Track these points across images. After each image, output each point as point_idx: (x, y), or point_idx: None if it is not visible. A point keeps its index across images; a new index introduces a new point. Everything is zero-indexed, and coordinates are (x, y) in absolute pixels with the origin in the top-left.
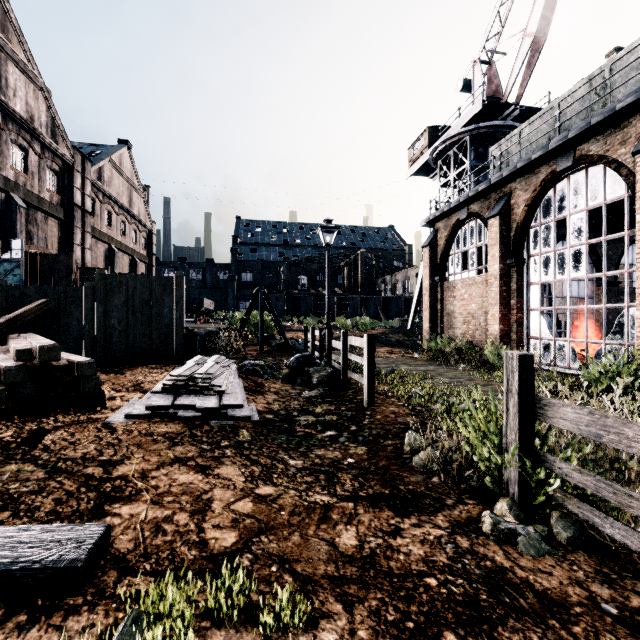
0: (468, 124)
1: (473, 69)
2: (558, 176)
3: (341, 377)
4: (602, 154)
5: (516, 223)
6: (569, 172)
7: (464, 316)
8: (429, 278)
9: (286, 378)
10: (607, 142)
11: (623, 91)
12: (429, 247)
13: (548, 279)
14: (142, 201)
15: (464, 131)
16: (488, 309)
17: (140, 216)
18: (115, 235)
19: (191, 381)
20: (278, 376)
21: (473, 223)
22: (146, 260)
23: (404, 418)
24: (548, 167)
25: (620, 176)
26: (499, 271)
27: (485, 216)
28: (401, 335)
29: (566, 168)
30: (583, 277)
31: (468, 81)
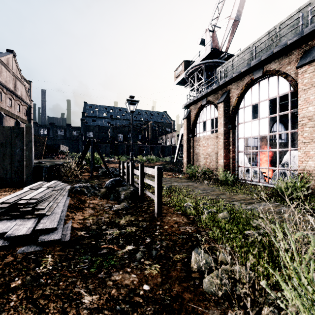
0: (203, 60)
1: (205, 33)
2: (254, 82)
3: (139, 193)
4: (278, 69)
5: (232, 106)
6: (259, 80)
7: (204, 155)
8: (186, 135)
9: (103, 195)
10: (280, 63)
11: (286, 39)
12: (186, 119)
13: (248, 136)
14: (24, 88)
15: (202, 63)
16: (218, 151)
17: (22, 96)
18: (4, 106)
19: (14, 207)
20: (98, 194)
21: (209, 107)
22: (26, 122)
23: (184, 227)
24: (249, 77)
25: (287, 81)
26: (224, 131)
27: (215, 103)
28: (171, 165)
29: (258, 77)
30: (266, 134)
31: (203, 39)
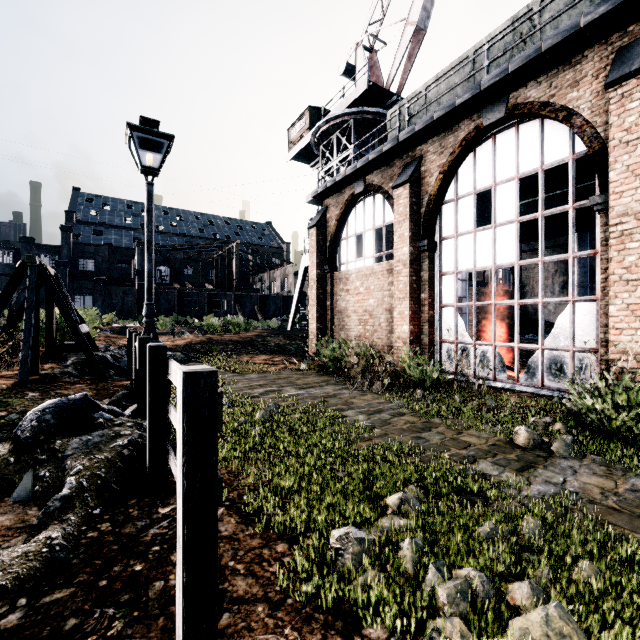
0: (352, 107)
1: (356, 52)
2: (482, 135)
3: (147, 464)
4: (546, 100)
5: (428, 195)
6: (495, 130)
7: (360, 314)
8: (317, 267)
9: None
10: (552, 84)
11: None
12: (317, 228)
13: (466, 267)
14: None
15: (349, 113)
16: (395, 305)
17: None
18: None
19: None
20: None
21: (370, 199)
22: None
23: None
24: (471, 122)
25: (572, 128)
26: (409, 255)
27: (387, 188)
28: (282, 338)
29: (495, 122)
30: (513, 264)
31: (350, 65)
